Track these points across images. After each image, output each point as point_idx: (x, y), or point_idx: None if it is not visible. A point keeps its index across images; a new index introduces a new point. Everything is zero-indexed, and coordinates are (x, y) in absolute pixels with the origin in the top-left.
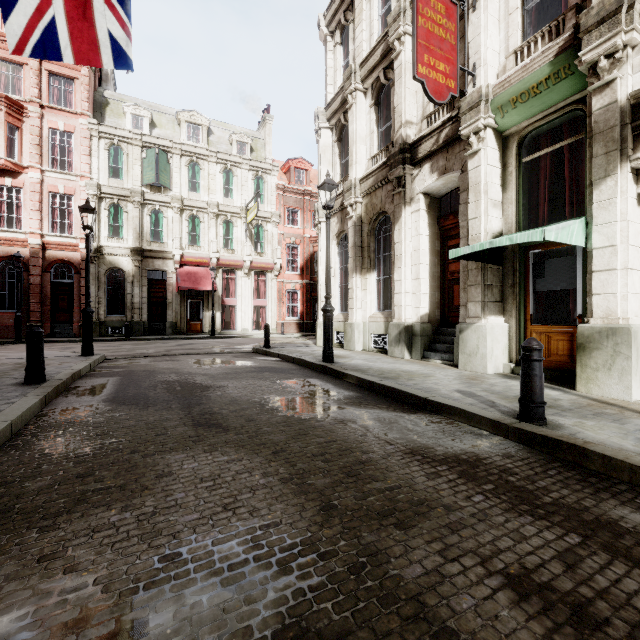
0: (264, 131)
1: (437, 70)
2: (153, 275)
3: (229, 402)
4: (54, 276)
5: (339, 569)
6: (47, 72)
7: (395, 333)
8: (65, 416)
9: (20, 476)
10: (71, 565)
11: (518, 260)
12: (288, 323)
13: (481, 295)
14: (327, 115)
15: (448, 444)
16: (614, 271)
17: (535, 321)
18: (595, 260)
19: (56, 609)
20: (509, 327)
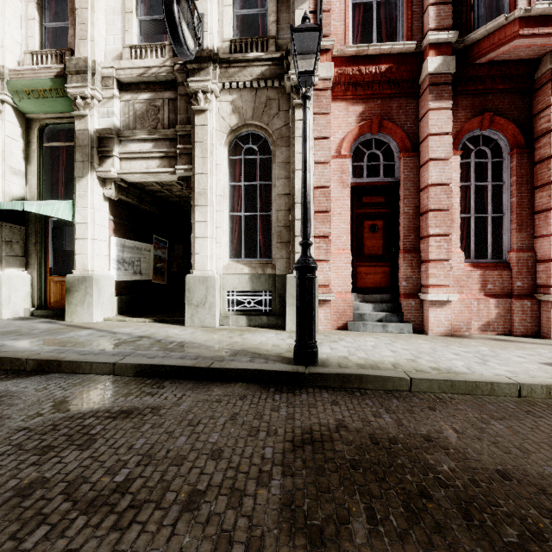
0: None
1: None
2: None
3: None
4: None
5: None
6: None
7: None
8: None
9: None
10: None
11: (40, 223)
12: None
13: None
14: None
15: None
16: (87, 240)
17: (56, 273)
18: (77, 231)
19: None
20: (33, 278)
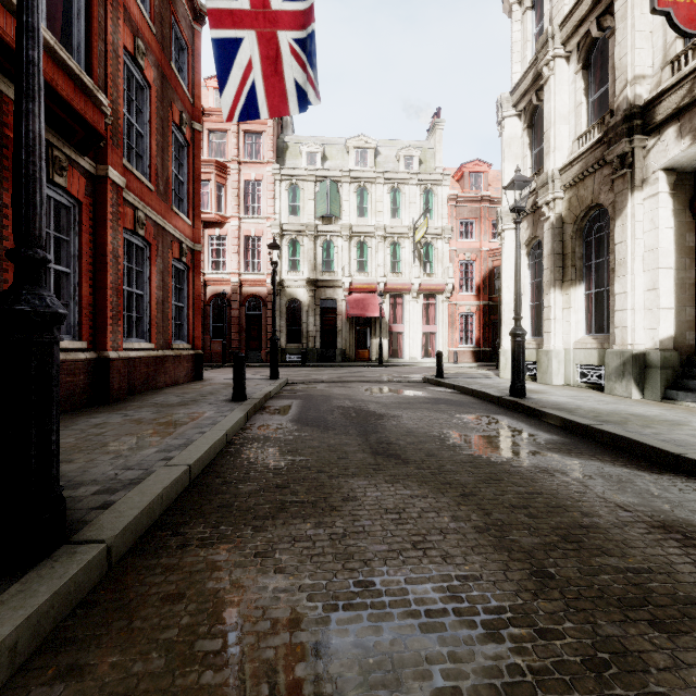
0: (433, 139)
1: None
2: (325, 304)
3: (405, 433)
4: (248, 309)
5: (568, 657)
6: (243, 132)
7: (616, 363)
8: (262, 431)
9: (235, 478)
10: (279, 566)
11: None
12: (461, 351)
13: None
14: (513, 100)
15: None
16: None
17: None
18: None
19: (272, 603)
20: None
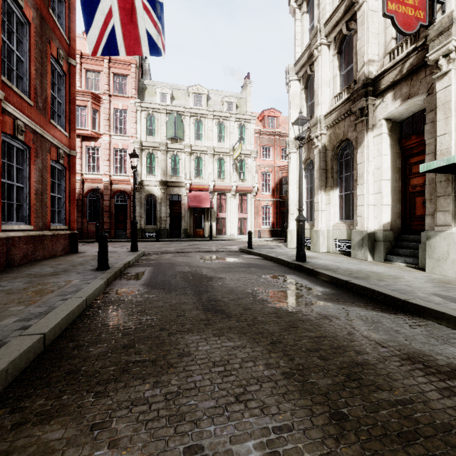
0: (245, 92)
1: (406, 4)
2: (173, 198)
3: (228, 291)
4: (116, 200)
5: None
6: (113, 74)
7: (358, 239)
8: (119, 295)
9: (88, 341)
10: (114, 439)
11: None
12: (263, 230)
13: (451, 205)
14: (296, 70)
15: (447, 353)
16: None
17: None
18: None
19: None
20: None
